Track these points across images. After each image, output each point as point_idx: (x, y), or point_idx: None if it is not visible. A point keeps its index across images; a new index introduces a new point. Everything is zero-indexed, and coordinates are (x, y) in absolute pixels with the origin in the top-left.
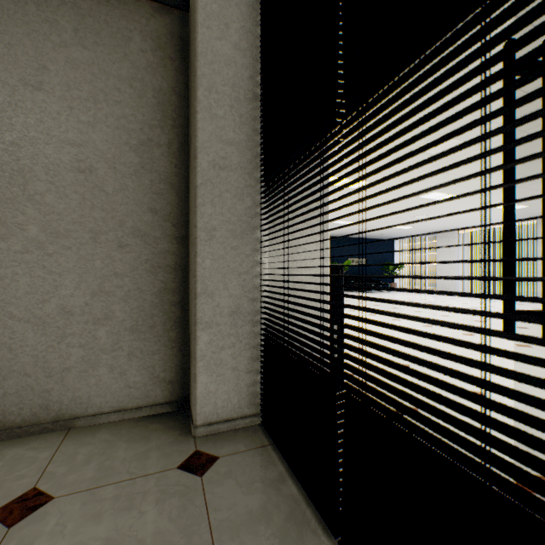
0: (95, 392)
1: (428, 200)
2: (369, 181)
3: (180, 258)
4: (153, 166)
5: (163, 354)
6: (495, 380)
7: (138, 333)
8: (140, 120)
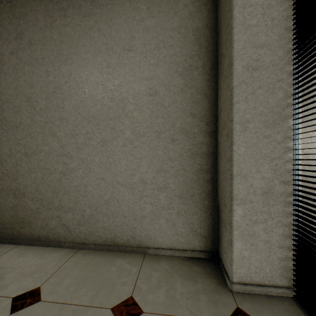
0: (158, 234)
1: None
2: None
3: (211, 147)
4: (192, 83)
5: (199, 216)
6: None
7: (183, 199)
8: (184, 54)
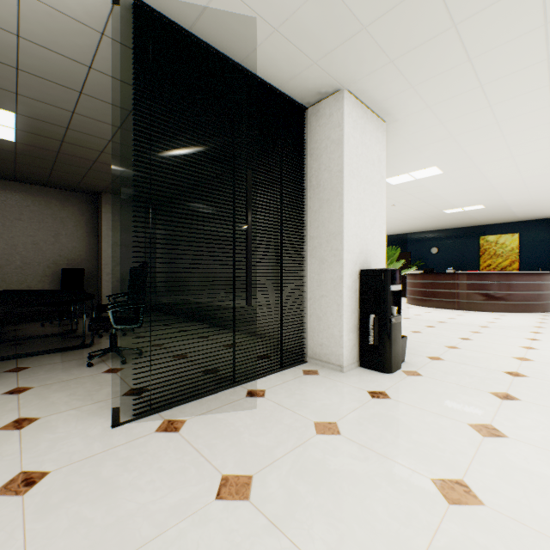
0: (269, 327)
1: None
2: None
3: None
4: None
5: None
6: None
7: None
8: None
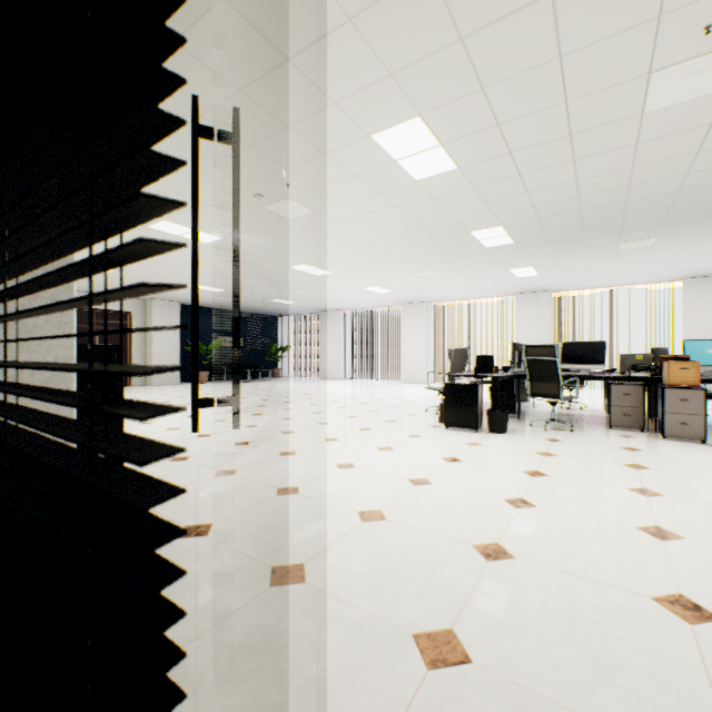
0: None
1: (301, 272)
2: (222, 237)
3: None
4: None
5: None
6: (319, 470)
7: None
8: None
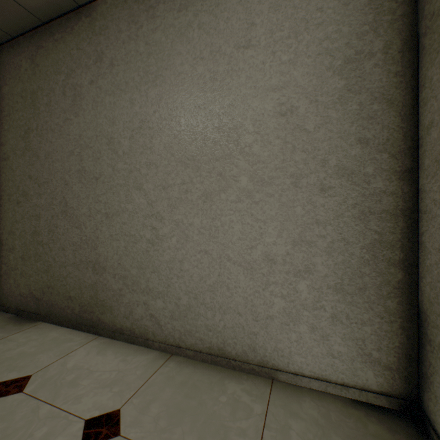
0: (295, 350)
1: None
2: None
3: (402, 200)
4: (362, 84)
5: (376, 327)
6: None
7: (342, 293)
8: (344, 34)
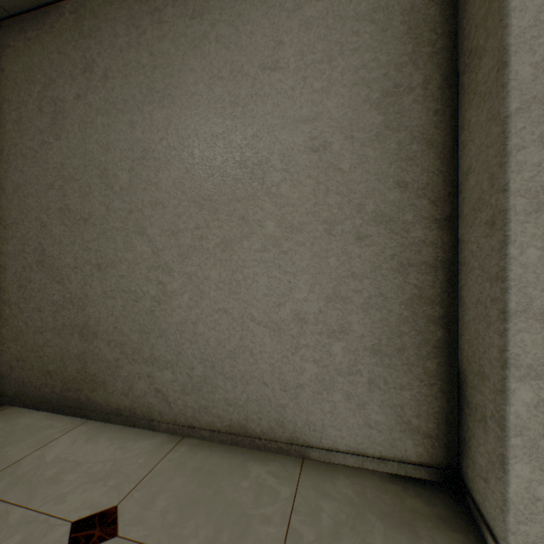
0: (329, 422)
1: None
2: None
3: (442, 251)
4: (401, 121)
5: (416, 392)
6: None
7: (380, 355)
8: (382, 63)
